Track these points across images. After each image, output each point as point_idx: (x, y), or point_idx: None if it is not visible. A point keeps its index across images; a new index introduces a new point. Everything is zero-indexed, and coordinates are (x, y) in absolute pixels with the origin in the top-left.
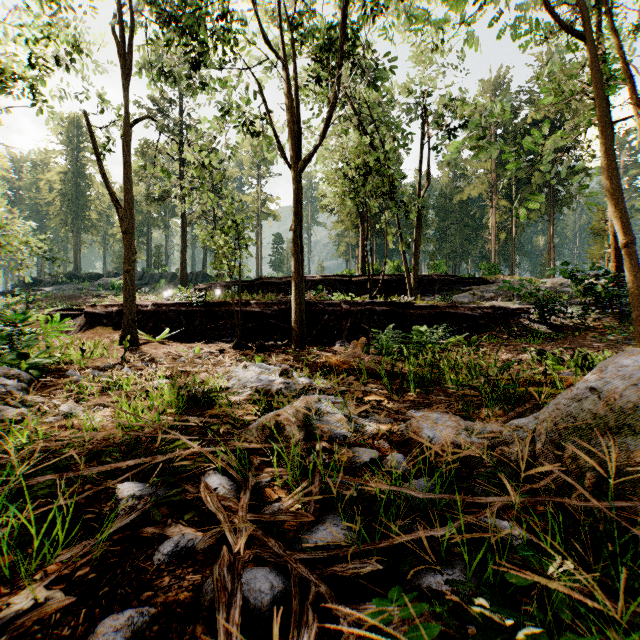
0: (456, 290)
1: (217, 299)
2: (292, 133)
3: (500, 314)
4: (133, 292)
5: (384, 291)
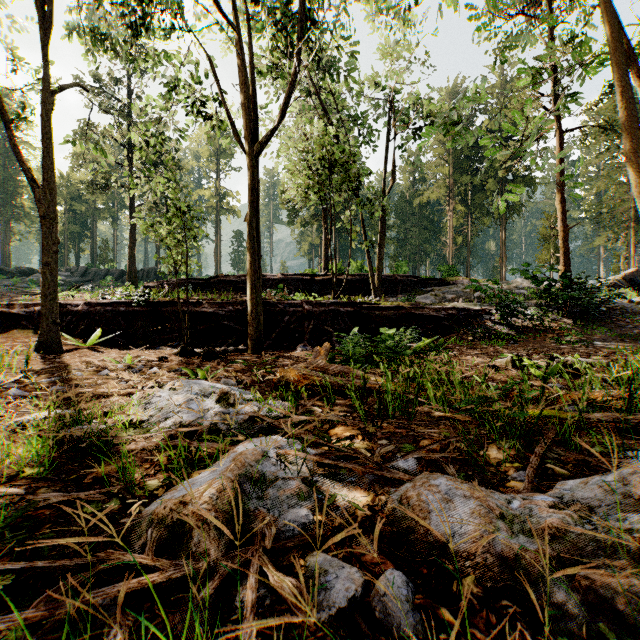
0: (418, 291)
1: (164, 298)
2: (247, 111)
3: (464, 315)
4: (55, 289)
5: (347, 291)
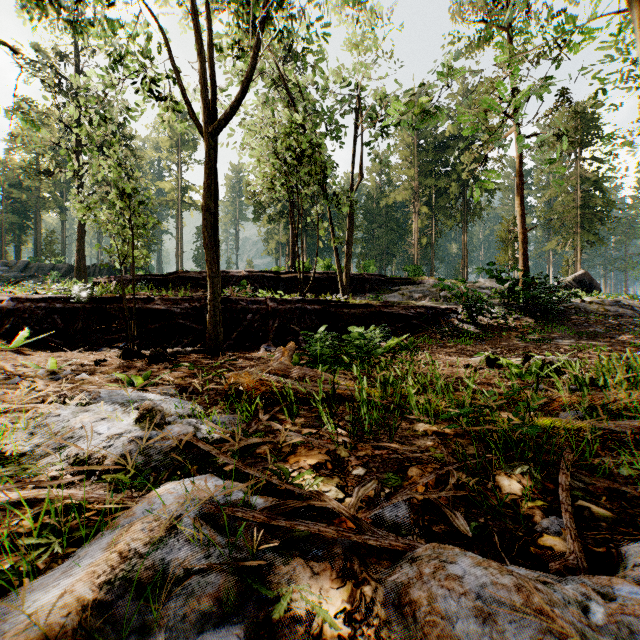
0: (386, 290)
1: (111, 294)
2: (203, 84)
3: (432, 314)
4: None
5: (315, 289)
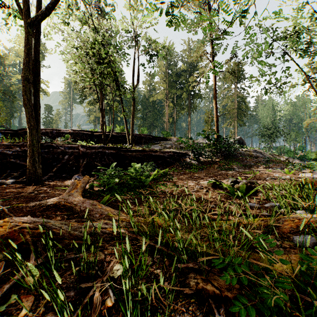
0: (153, 143)
1: None
2: None
3: (176, 156)
4: None
5: (114, 142)
